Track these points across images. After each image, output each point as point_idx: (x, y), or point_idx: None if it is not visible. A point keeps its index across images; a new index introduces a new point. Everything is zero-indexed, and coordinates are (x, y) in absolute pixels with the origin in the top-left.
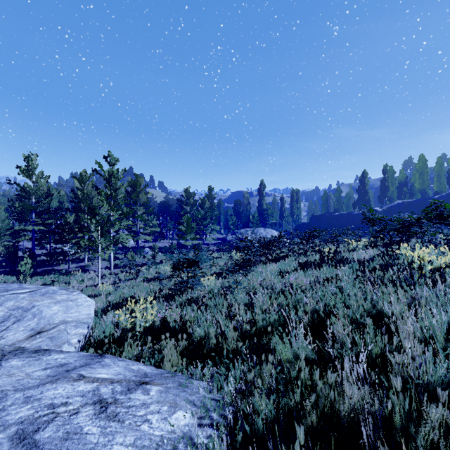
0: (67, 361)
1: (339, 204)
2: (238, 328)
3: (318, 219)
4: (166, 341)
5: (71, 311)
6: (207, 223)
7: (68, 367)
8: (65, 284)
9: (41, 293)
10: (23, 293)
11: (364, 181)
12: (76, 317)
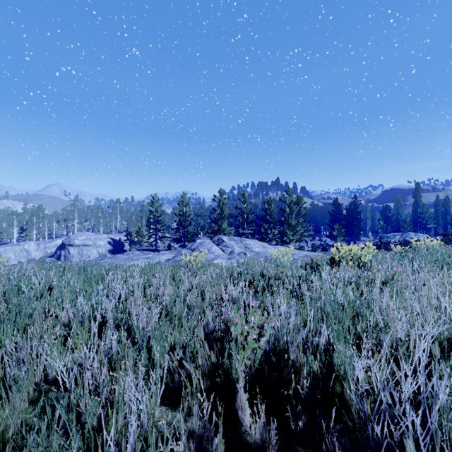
0: None
1: None
2: None
3: None
4: None
5: None
6: (352, 228)
7: None
8: None
9: None
10: None
11: None
12: None
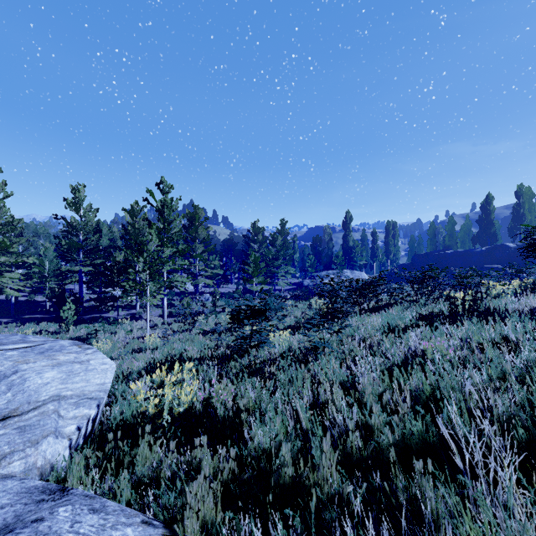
0: None
1: (451, 240)
2: (334, 435)
3: (423, 258)
4: (201, 451)
5: (74, 380)
6: (279, 265)
7: None
8: (111, 334)
9: (40, 350)
10: (14, 349)
11: (488, 207)
12: (81, 389)
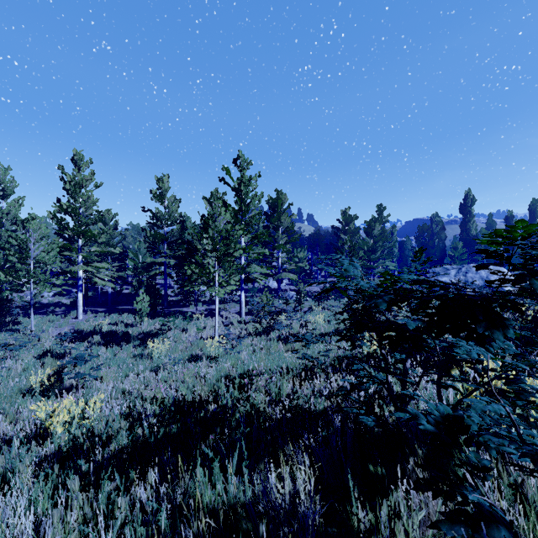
0: None
1: None
2: None
3: None
4: None
5: None
6: (376, 258)
7: None
8: (183, 331)
9: None
10: None
11: None
12: None
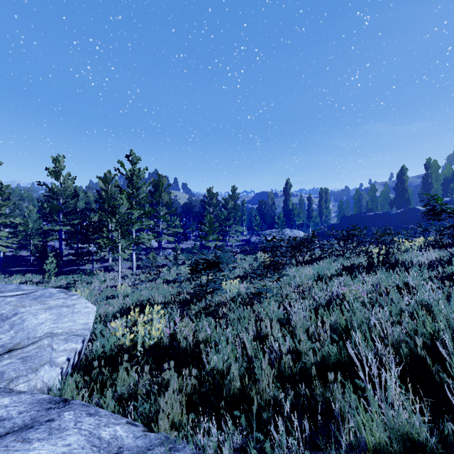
0: (6, 414)
1: (373, 204)
2: (272, 359)
3: (349, 219)
4: (169, 373)
5: (63, 320)
6: (230, 224)
7: (0, 428)
8: (88, 284)
9: (34, 296)
10: (12, 296)
11: (403, 177)
12: (69, 328)
